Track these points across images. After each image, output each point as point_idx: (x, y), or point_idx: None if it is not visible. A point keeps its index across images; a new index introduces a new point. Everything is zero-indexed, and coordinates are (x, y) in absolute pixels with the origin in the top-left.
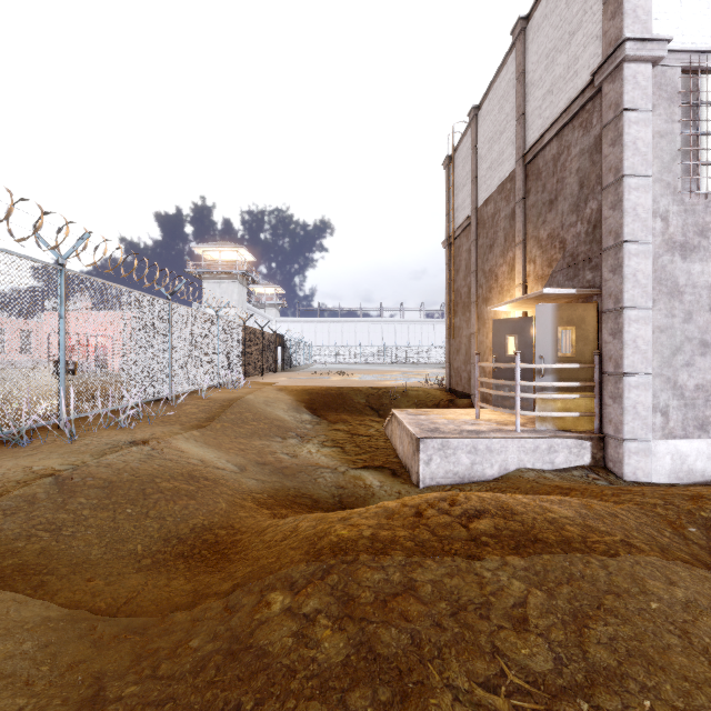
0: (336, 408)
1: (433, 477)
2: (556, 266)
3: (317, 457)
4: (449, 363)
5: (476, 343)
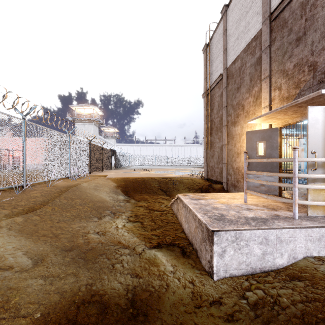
0: (140, 190)
1: (227, 268)
2: (304, 85)
3: (121, 233)
4: (206, 164)
5: (226, 150)
